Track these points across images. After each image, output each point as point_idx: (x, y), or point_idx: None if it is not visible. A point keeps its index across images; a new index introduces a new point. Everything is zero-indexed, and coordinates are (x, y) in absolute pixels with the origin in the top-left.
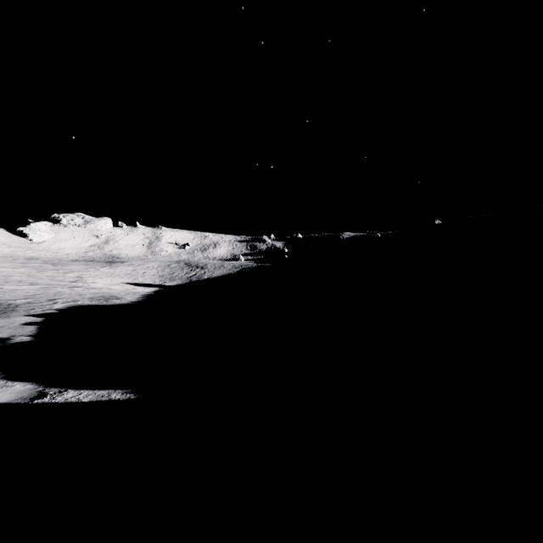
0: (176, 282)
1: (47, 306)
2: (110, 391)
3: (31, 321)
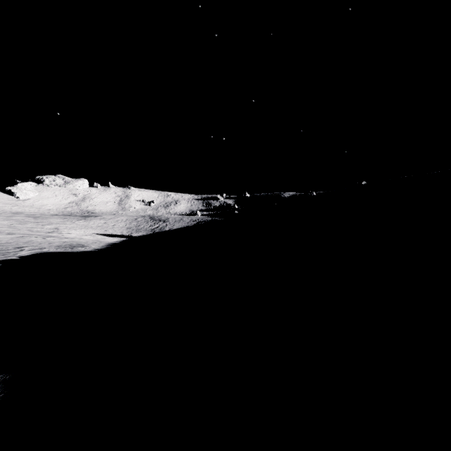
0: (141, 233)
1: (11, 253)
2: None
3: None
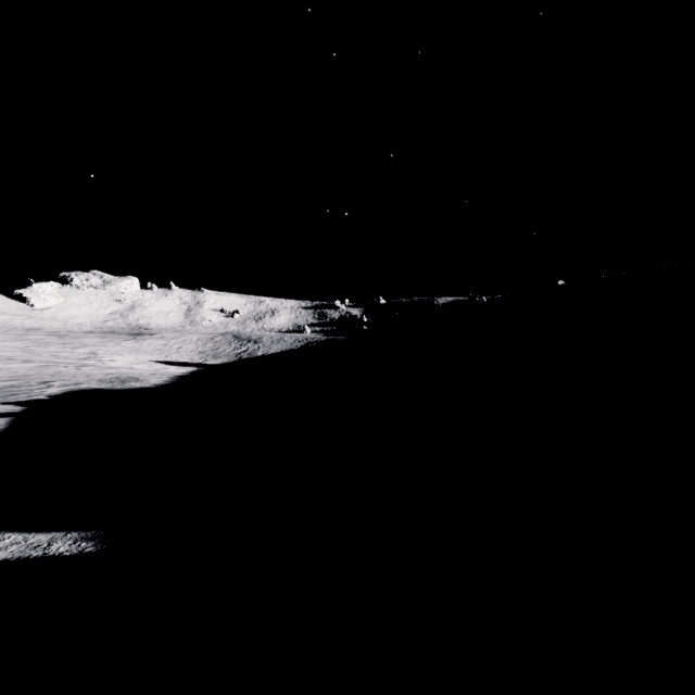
0: (220, 359)
1: (36, 391)
2: (56, 535)
3: (5, 412)
